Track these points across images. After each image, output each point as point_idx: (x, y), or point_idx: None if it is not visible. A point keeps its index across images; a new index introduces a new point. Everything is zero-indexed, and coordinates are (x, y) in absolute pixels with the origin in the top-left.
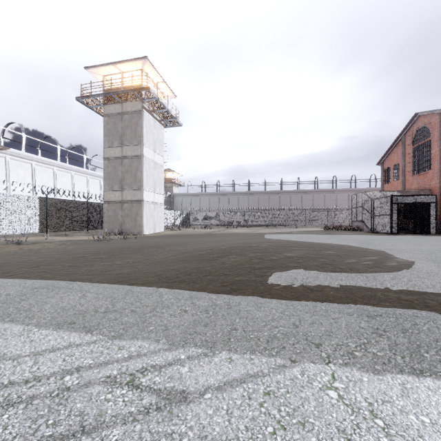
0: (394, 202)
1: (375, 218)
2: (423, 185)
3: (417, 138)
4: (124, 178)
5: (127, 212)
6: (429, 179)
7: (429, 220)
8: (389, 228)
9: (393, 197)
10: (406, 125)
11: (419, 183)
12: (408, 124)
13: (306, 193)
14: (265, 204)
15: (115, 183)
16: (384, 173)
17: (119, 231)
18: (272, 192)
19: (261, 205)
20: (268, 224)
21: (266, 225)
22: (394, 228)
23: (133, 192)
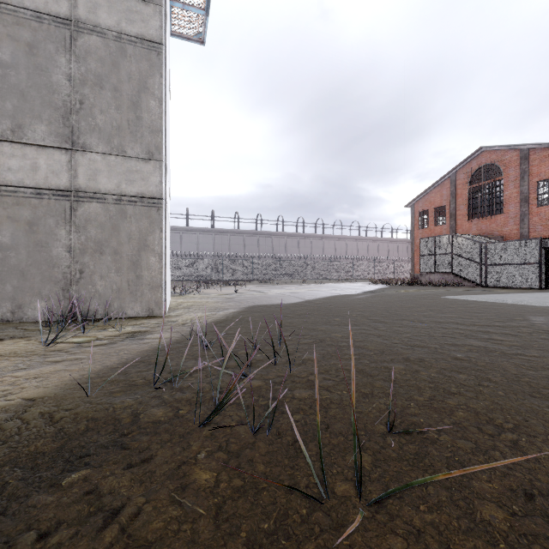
0: (543, 246)
1: (493, 268)
2: (489, 232)
3: (477, 177)
4: (82, 103)
5: (99, 235)
6: (500, 225)
7: None
8: (535, 281)
9: (542, 240)
10: (464, 160)
11: (483, 229)
12: (466, 159)
13: (292, 237)
14: (239, 249)
15: (34, 115)
16: (418, 216)
17: (57, 306)
18: (249, 232)
19: (233, 251)
20: (258, 278)
21: (241, 280)
22: (543, 281)
23: (125, 164)
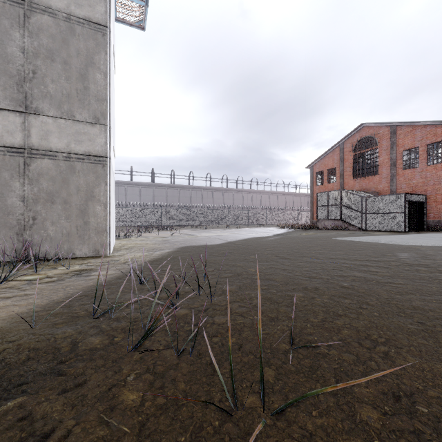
0: (406, 199)
1: (371, 216)
2: (368, 188)
3: (359, 146)
4: (35, 72)
5: (50, 187)
6: (376, 183)
7: (423, 218)
8: (401, 226)
9: (406, 195)
10: (350, 133)
11: (363, 186)
12: (351, 132)
13: (218, 191)
14: (175, 200)
15: None
16: (316, 176)
17: (11, 249)
18: (183, 187)
19: (170, 201)
20: (191, 224)
21: (176, 226)
22: (406, 226)
23: (74, 127)
